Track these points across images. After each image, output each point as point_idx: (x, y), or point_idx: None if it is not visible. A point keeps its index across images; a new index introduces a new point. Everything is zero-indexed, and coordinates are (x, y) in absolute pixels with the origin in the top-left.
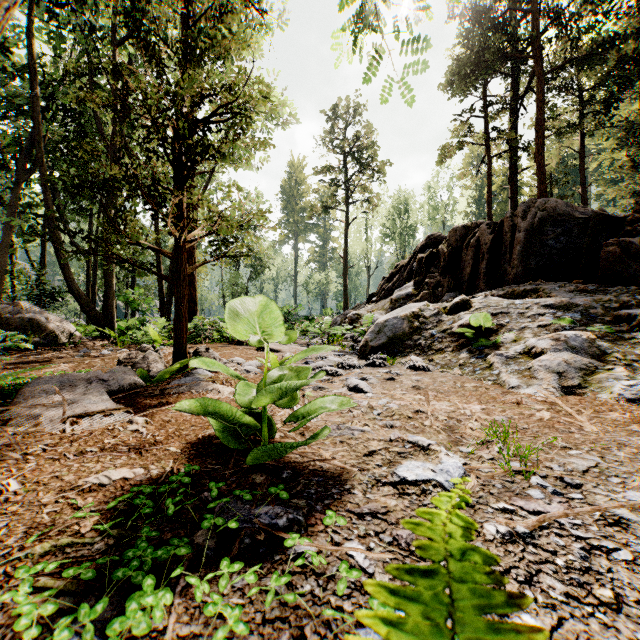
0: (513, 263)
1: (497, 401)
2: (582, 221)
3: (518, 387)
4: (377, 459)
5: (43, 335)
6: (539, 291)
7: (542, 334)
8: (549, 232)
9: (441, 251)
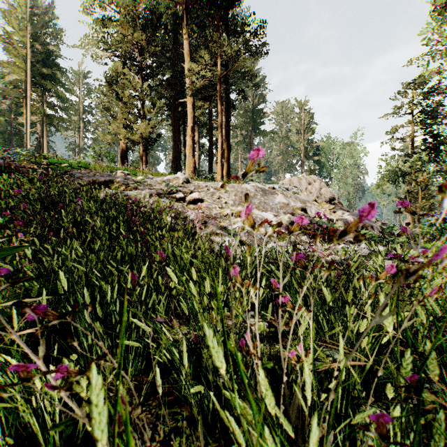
0: None
1: None
2: None
3: None
4: None
5: None
6: None
7: None
8: None
9: None
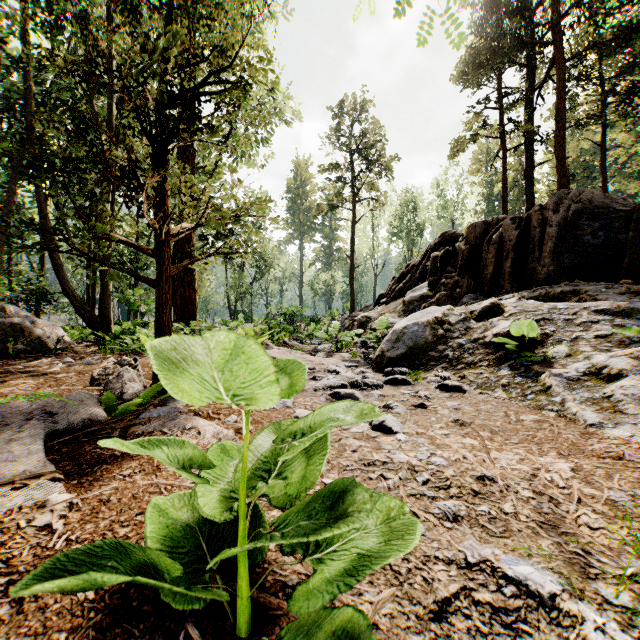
0: (543, 261)
1: (585, 452)
2: (623, 214)
3: (600, 425)
4: (459, 631)
5: (27, 341)
6: (580, 293)
7: (603, 347)
8: (584, 226)
9: (458, 249)
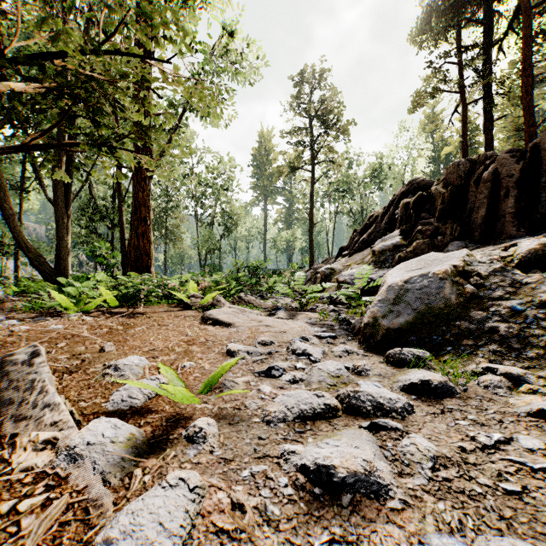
0: None
1: None
2: None
3: None
4: None
5: None
6: None
7: None
8: None
9: (436, 192)
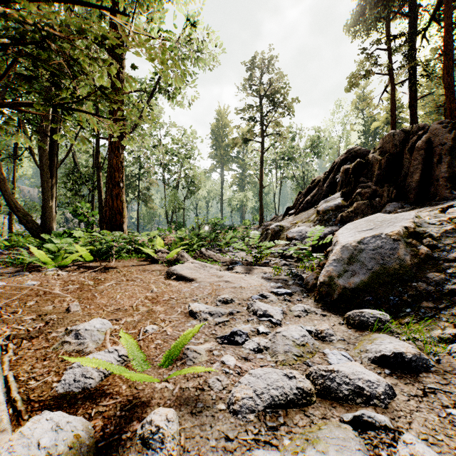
0: None
1: None
2: None
3: None
4: None
5: None
6: None
7: None
8: None
9: (373, 159)
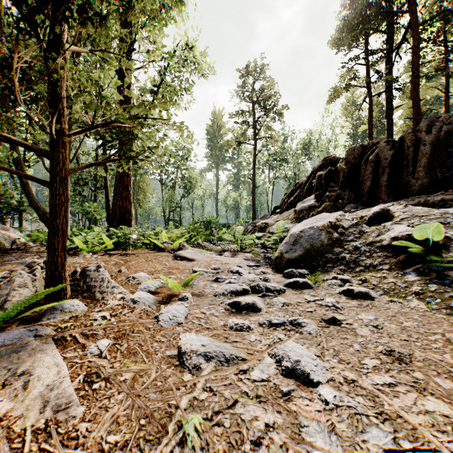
0: (417, 175)
1: None
2: None
3: None
4: None
5: None
6: None
7: None
8: None
9: (339, 168)
